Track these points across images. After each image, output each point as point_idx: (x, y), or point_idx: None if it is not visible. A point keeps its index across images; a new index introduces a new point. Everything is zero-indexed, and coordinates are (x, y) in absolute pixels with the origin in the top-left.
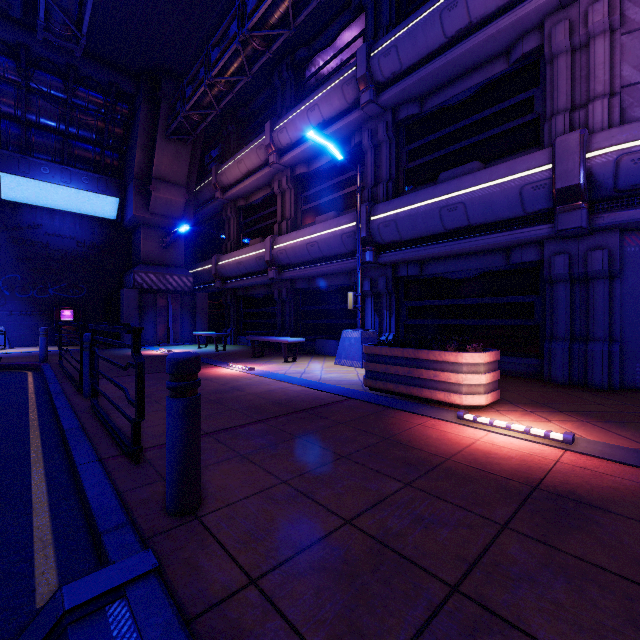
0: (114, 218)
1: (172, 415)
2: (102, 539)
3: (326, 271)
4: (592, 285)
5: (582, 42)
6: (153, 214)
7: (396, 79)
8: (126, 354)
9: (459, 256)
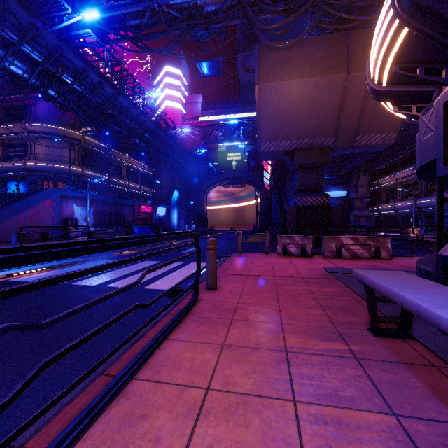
0: (345, 196)
1: None
2: None
3: (409, 212)
4: None
5: None
6: (358, 195)
7: None
8: None
9: None
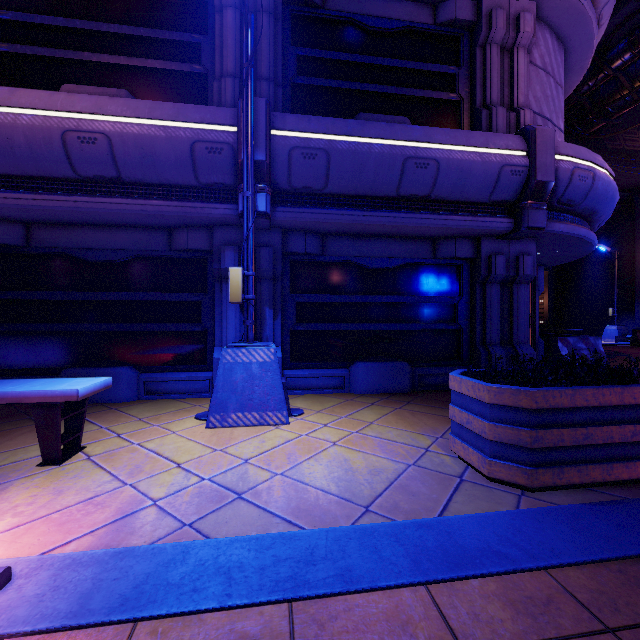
0: None
1: None
2: None
3: (121, 213)
4: (516, 289)
5: (507, 45)
6: None
7: None
8: None
9: (379, 237)
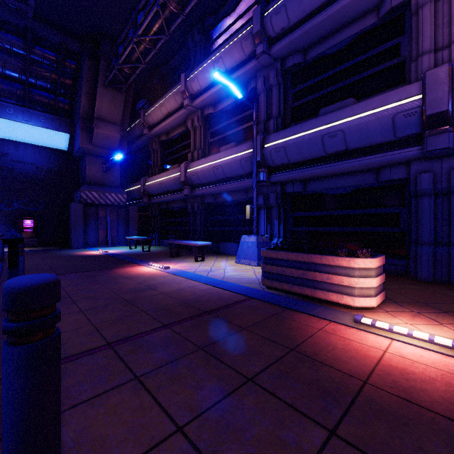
0: (66, 149)
1: (6, 371)
2: None
3: (228, 189)
4: (453, 198)
5: None
6: (95, 146)
7: (284, 34)
8: (70, 254)
9: (336, 176)
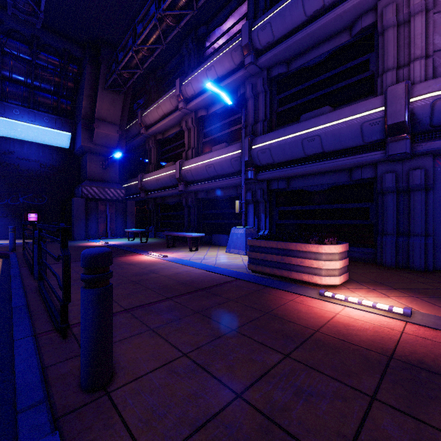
0: (68, 147)
1: (85, 303)
2: (17, 419)
3: (220, 185)
4: (412, 195)
5: (405, 19)
6: (96, 144)
7: (270, 47)
8: (75, 245)
9: (315, 174)
